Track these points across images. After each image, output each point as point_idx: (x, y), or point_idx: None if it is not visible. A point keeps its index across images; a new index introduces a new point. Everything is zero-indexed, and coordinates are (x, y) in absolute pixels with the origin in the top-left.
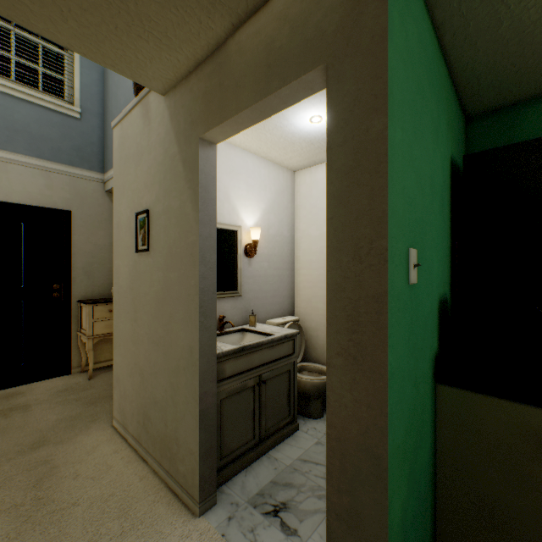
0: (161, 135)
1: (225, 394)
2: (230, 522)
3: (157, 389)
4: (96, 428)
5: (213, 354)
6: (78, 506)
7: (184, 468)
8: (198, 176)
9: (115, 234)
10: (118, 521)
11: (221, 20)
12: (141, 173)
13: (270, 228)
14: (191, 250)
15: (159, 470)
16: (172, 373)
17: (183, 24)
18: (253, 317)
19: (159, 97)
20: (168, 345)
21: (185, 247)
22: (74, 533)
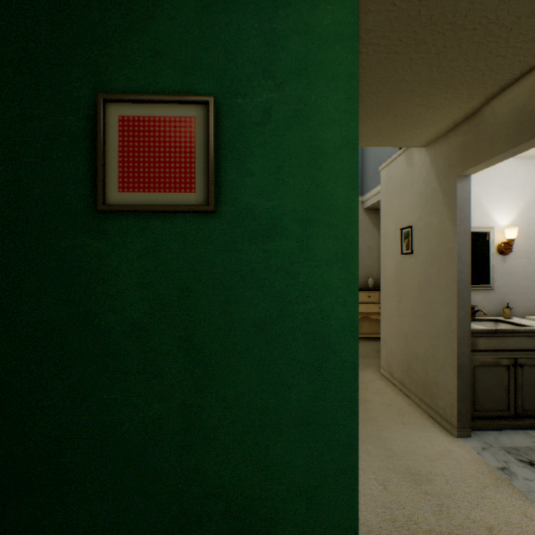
0: (422, 175)
1: (477, 362)
2: (483, 450)
3: (418, 349)
4: (370, 371)
5: (467, 327)
6: (372, 402)
7: (442, 403)
8: (455, 202)
9: (382, 242)
10: (398, 416)
11: (476, 101)
12: (404, 200)
13: (530, 224)
14: (449, 253)
15: (420, 404)
16: (431, 338)
17: (446, 113)
18: (507, 310)
19: (420, 149)
20: (428, 319)
21: (443, 251)
22: (374, 412)
